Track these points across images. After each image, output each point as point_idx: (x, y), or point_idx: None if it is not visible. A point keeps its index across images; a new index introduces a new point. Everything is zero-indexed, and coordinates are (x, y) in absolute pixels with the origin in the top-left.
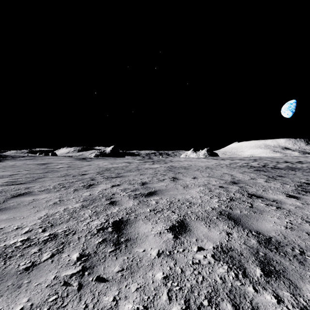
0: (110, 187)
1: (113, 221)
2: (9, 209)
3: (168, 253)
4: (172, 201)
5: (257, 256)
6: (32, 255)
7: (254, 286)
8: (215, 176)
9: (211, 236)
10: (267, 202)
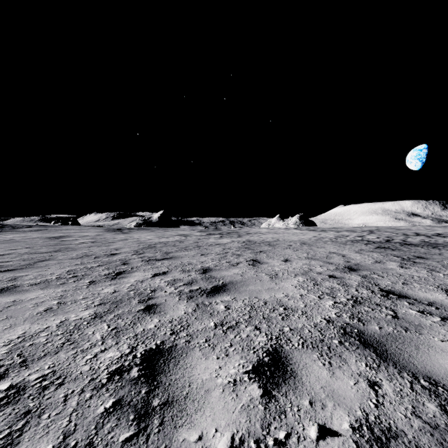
0: (150, 277)
1: (144, 350)
2: None
3: (253, 445)
4: (254, 304)
5: None
6: None
7: None
8: (319, 257)
9: (340, 390)
10: (419, 306)
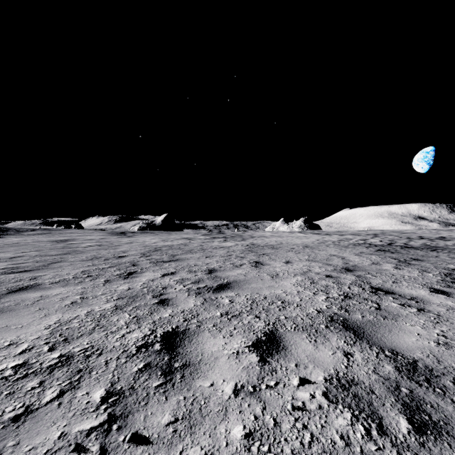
0: (160, 277)
1: (162, 332)
2: (2, 313)
3: (251, 388)
4: (255, 299)
5: (399, 395)
6: (27, 394)
7: (399, 452)
8: (319, 259)
9: (320, 358)
10: (401, 300)
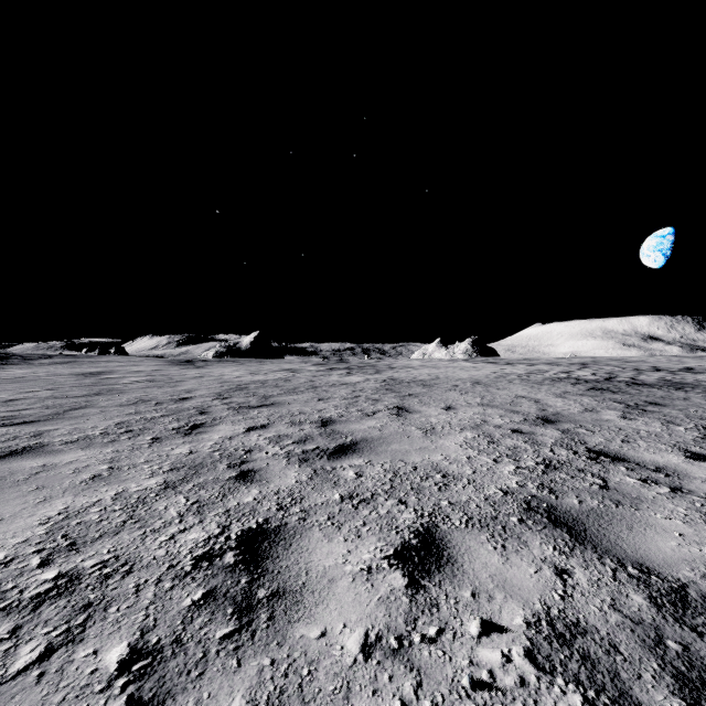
0: (243, 433)
1: (240, 530)
2: None
3: (394, 642)
4: (398, 470)
5: (665, 657)
6: None
7: None
8: (499, 404)
9: (515, 580)
10: (641, 473)
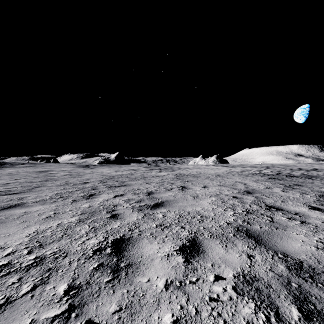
0: (113, 198)
1: (112, 239)
2: None
3: (178, 283)
4: (181, 214)
5: (290, 289)
6: (8, 288)
7: None
8: (227, 185)
9: (230, 259)
10: (288, 215)
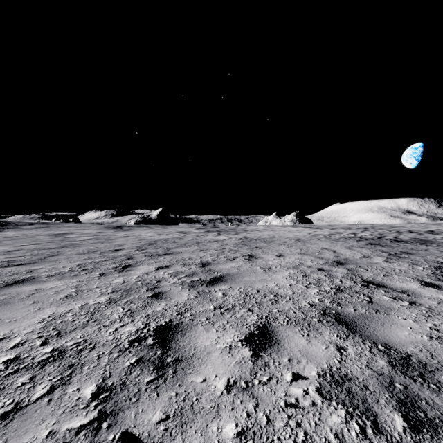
0: (155, 270)
1: (155, 326)
2: None
3: (244, 384)
4: (248, 292)
5: (393, 392)
6: (17, 390)
7: None
8: (311, 253)
9: (313, 352)
10: (393, 294)
